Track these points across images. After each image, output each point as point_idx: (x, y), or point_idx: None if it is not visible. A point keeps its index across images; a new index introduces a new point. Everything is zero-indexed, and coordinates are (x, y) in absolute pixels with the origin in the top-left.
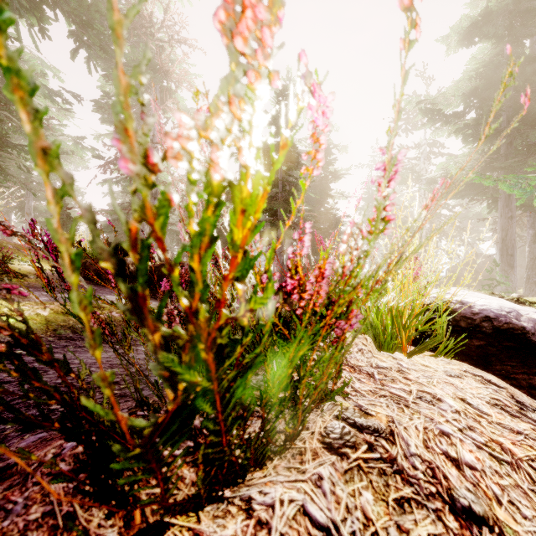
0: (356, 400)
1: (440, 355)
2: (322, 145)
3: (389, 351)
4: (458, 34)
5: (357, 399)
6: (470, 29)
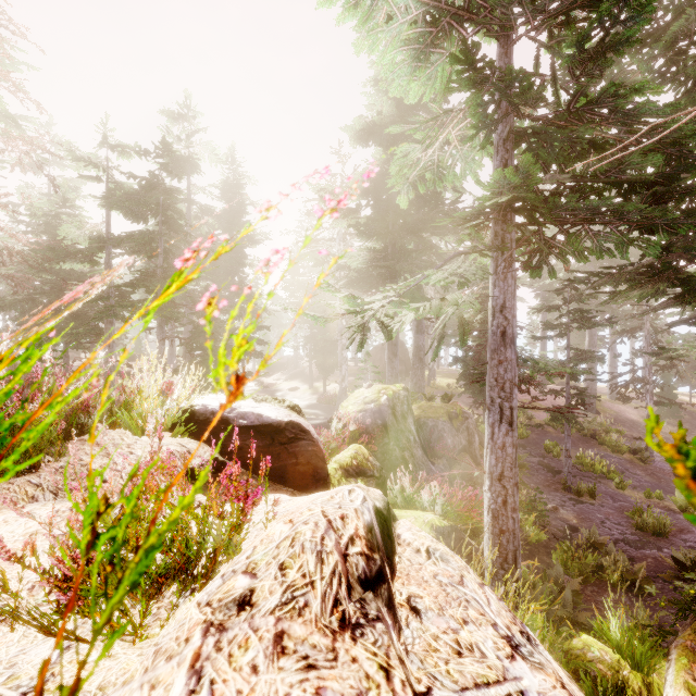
0: (82, 457)
1: (176, 436)
2: (39, 373)
3: (139, 437)
4: (354, 134)
5: (83, 456)
6: (364, 132)
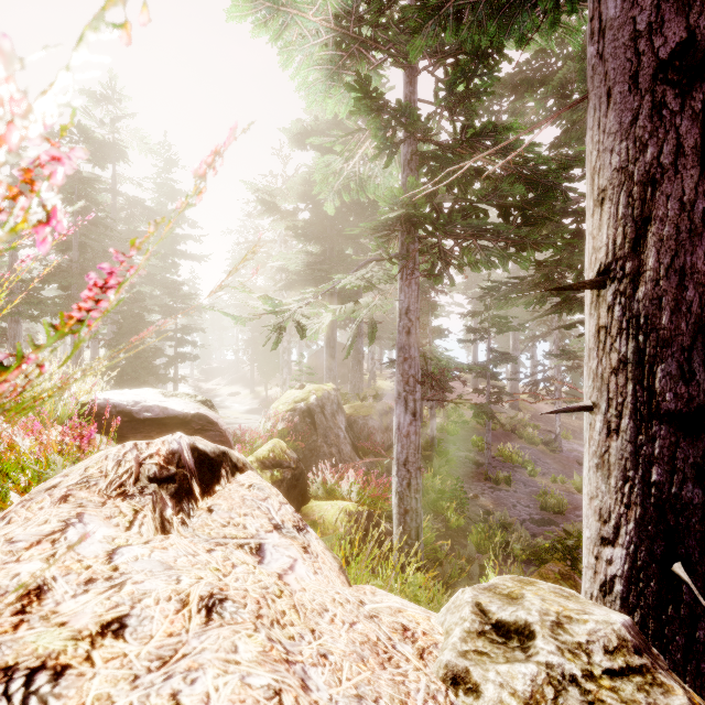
0: None
1: None
2: None
3: None
4: (291, 136)
5: None
6: (302, 135)
